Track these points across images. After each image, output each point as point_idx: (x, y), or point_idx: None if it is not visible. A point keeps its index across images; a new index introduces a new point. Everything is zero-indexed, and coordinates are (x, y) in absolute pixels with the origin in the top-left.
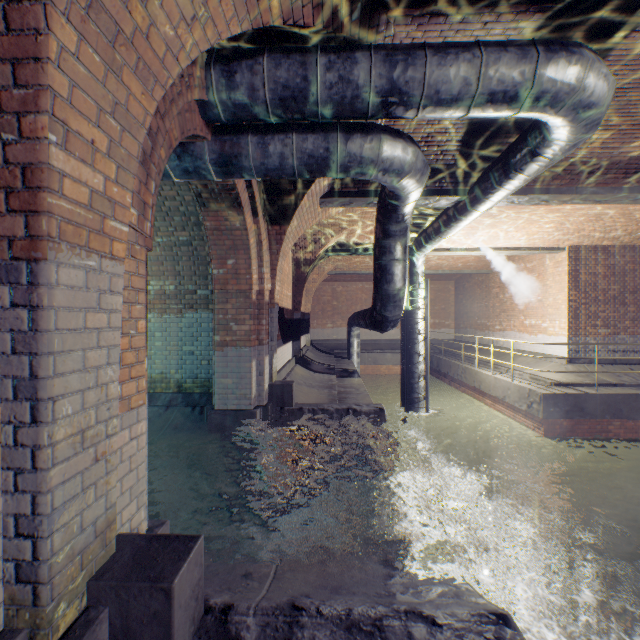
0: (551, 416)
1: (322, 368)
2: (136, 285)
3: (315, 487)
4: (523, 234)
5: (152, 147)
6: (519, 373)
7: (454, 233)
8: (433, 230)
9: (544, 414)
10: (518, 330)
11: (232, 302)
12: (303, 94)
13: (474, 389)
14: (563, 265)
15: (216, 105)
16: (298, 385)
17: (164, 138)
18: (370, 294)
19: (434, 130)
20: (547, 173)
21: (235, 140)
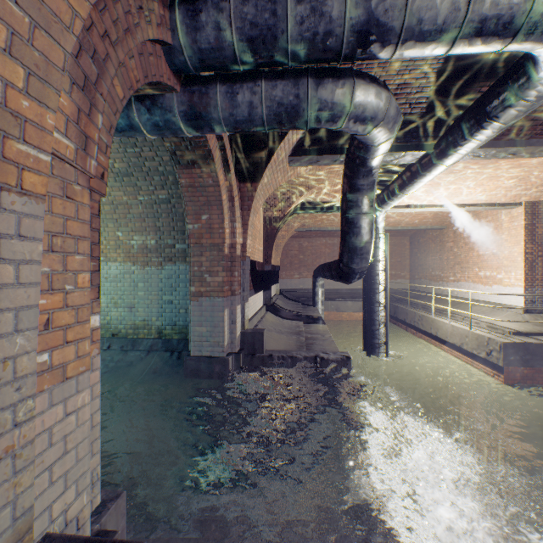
0: (511, 364)
1: (290, 315)
2: (75, 232)
3: (284, 439)
4: (481, 190)
5: (98, 74)
6: (475, 321)
7: (416, 189)
8: (395, 187)
9: (504, 362)
10: (472, 281)
11: (206, 255)
12: (272, 32)
13: (431, 335)
14: (519, 220)
15: (182, 50)
16: (268, 331)
17: (116, 69)
18: (332, 249)
19: (404, 81)
20: (518, 124)
21: (204, 90)
